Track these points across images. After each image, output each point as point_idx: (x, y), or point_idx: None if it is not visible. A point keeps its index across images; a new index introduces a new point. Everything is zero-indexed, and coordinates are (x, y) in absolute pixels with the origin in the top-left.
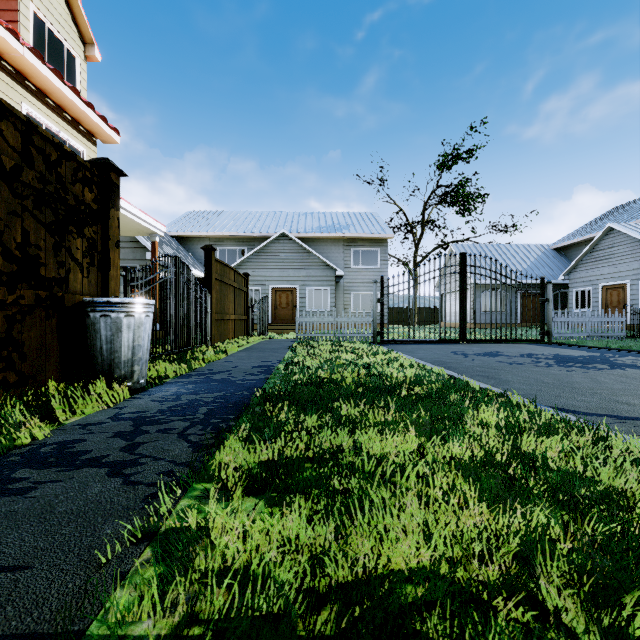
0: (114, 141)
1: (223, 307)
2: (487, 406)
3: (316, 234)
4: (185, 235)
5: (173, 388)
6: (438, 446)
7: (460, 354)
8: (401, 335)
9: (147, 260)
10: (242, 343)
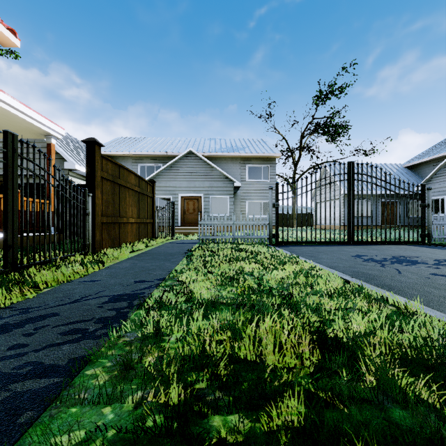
0: (12, 43)
1: (118, 210)
2: None
3: (218, 153)
4: (111, 154)
5: None
6: None
7: (370, 260)
8: (291, 236)
9: (65, 169)
10: (139, 247)
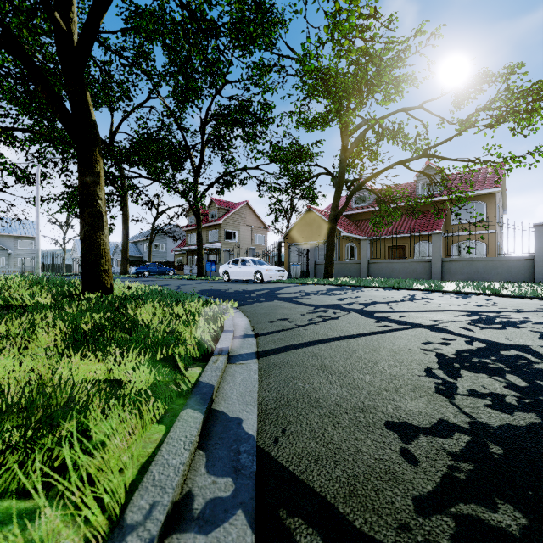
0: None
1: None
2: None
3: None
4: None
5: None
6: None
7: None
8: None
9: None
10: None
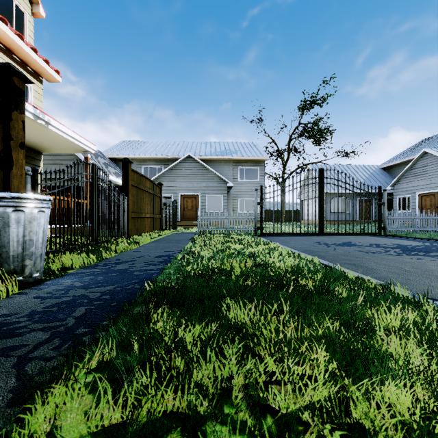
0: (56, 80)
1: (139, 208)
2: (381, 304)
3: (213, 157)
4: (118, 157)
5: (70, 280)
6: (357, 378)
7: (323, 244)
8: (275, 229)
9: None
10: (154, 235)
